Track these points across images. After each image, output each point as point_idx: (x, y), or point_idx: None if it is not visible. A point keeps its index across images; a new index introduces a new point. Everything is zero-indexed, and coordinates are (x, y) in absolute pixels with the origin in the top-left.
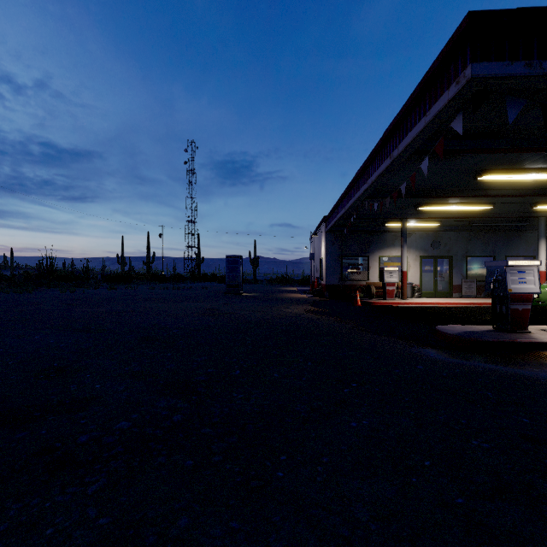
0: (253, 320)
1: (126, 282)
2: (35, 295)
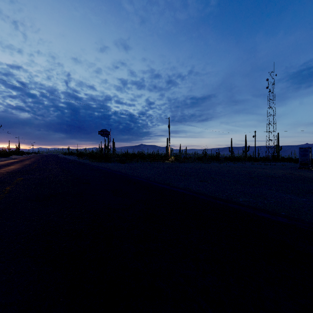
0: (312, 177)
1: (237, 161)
2: (213, 164)
